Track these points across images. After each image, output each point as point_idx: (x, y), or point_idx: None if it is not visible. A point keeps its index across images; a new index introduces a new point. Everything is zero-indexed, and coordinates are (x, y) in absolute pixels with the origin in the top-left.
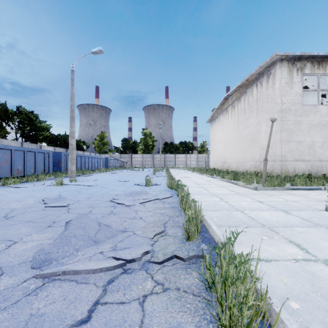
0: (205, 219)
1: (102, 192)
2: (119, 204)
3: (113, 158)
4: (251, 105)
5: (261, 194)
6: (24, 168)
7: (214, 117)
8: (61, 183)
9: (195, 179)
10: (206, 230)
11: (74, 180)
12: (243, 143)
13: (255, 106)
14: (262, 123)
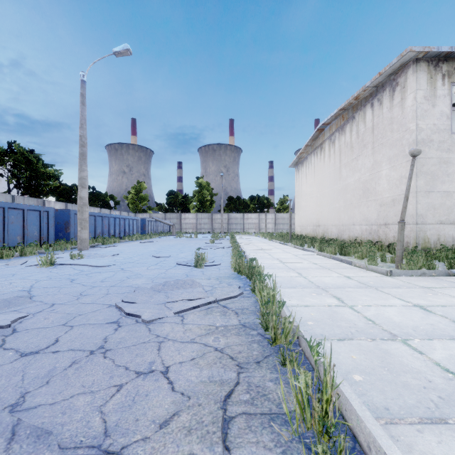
0: (345, 399)
1: (112, 282)
2: (130, 317)
3: (153, 219)
4: (363, 136)
5: (407, 286)
6: (3, 235)
7: (301, 159)
8: (51, 262)
9: (277, 253)
10: (355, 445)
11: (79, 256)
12: (349, 197)
13: (370, 138)
14: (381, 164)
